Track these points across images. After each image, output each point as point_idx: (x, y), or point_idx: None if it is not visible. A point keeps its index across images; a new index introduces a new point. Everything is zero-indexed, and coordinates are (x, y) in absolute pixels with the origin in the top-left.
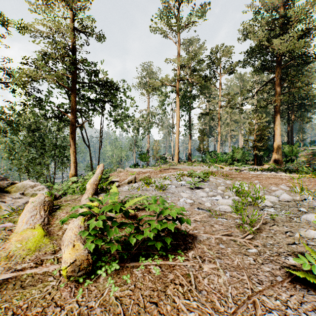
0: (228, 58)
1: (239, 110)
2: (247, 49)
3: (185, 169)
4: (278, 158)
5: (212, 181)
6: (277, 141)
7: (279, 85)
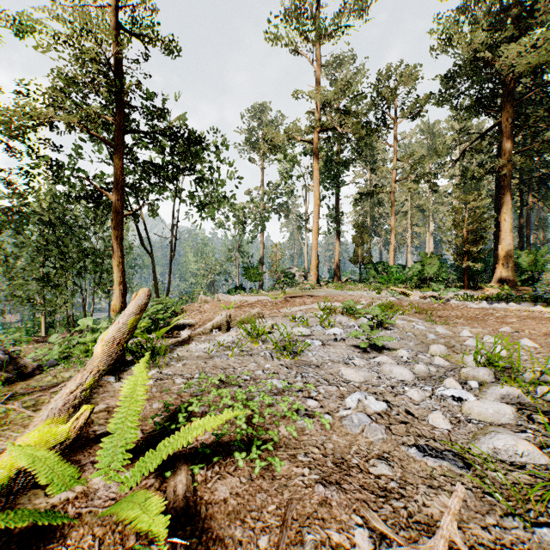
0: (410, 88)
1: (431, 186)
2: (447, 71)
3: (332, 296)
4: (507, 276)
5: (403, 328)
6: (505, 244)
7: (509, 136)
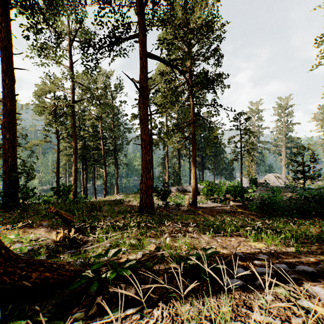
0: None
1: None
2: None
3: None
4: None
5: None
6: None
7: None
